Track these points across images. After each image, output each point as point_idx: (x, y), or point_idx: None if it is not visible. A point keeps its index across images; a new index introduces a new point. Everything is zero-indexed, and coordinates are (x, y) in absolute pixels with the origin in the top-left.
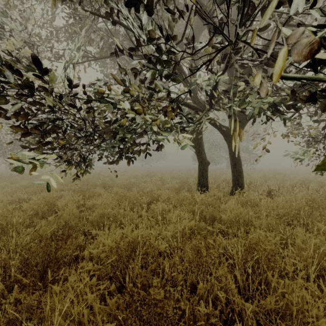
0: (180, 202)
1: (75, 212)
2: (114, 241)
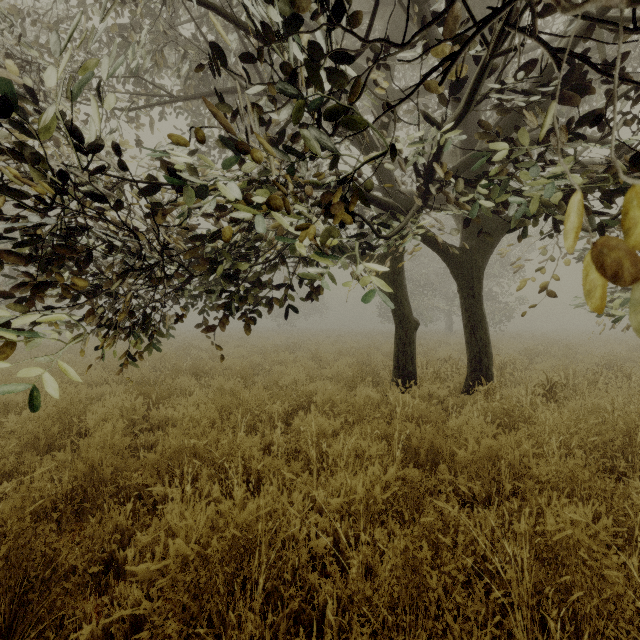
0: (357, 412)
1: (120, 439)
2: (197, 534)
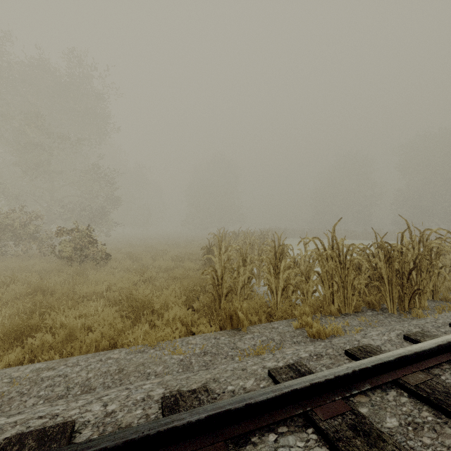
0: None
1: None
2: None
